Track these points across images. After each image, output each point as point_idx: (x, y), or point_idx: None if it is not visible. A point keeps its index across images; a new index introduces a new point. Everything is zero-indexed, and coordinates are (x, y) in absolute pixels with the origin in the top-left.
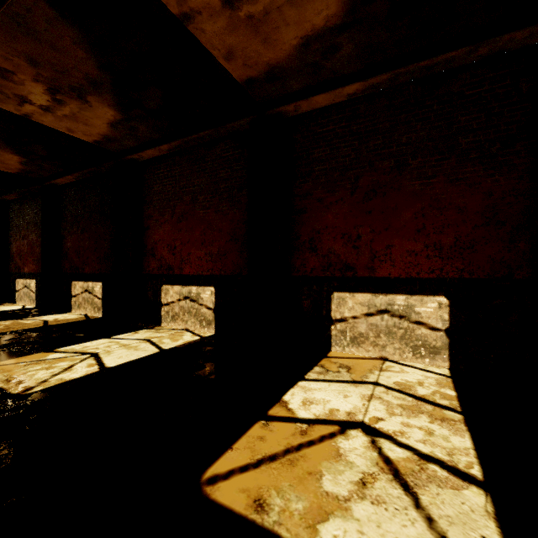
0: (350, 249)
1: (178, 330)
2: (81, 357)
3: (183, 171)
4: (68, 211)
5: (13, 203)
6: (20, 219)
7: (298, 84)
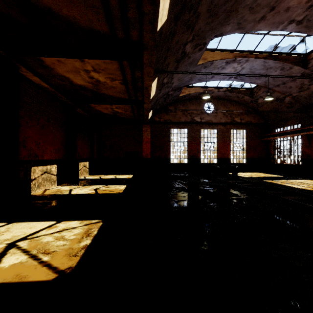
0: (37, 148)
1: None
2: (28, 241)
3: None
4: None
5: None
6: None
7: (40, 71)
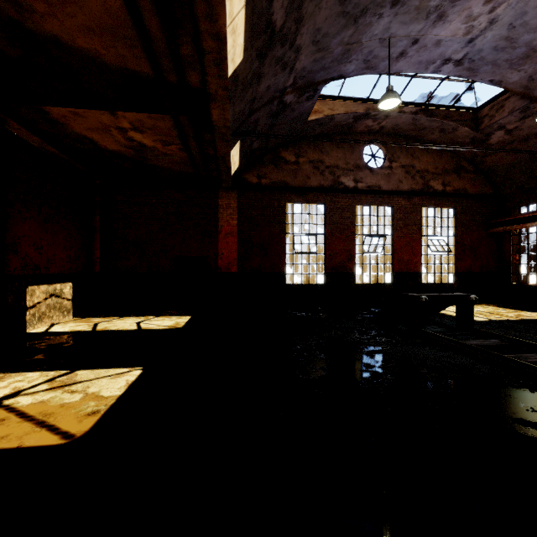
0: None
1: None
2: None
3: None
4: None
5: None
6: None
7: None
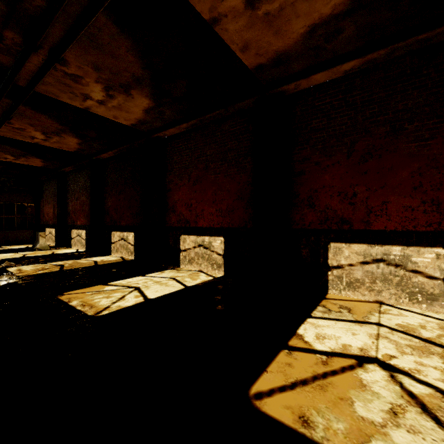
0: (346, 205)
1: (194, 271)
2: (128, 290)
3: (198, 144)
4: (109, 178)
5: (69, 173)
6: (74, 185)
7: (300, 66)
